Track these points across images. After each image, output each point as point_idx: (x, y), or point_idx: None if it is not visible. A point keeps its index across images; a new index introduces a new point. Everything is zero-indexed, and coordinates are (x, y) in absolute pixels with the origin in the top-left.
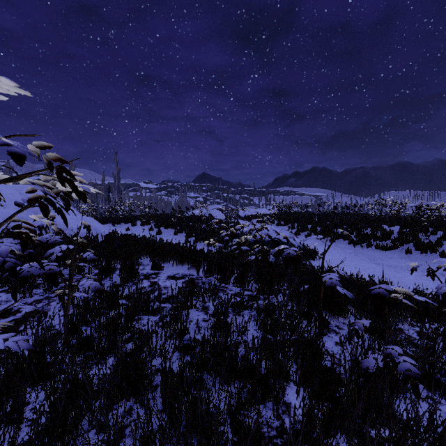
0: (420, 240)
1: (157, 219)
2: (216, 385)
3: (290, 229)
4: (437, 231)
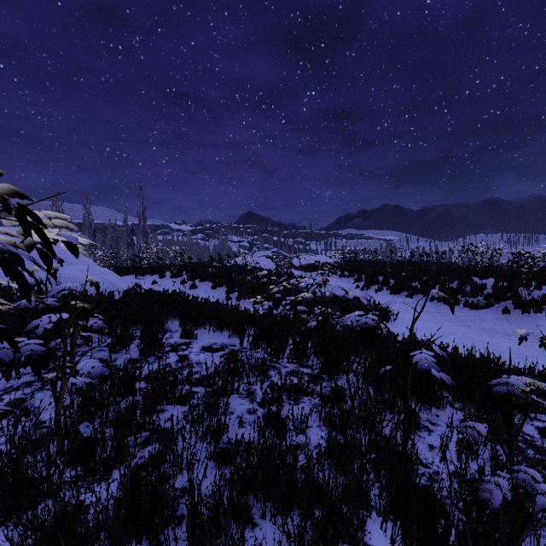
0: (521, 297)
1: (191, 269)
2: (266, 515)
3: (357, 282)
4: (542, 285)
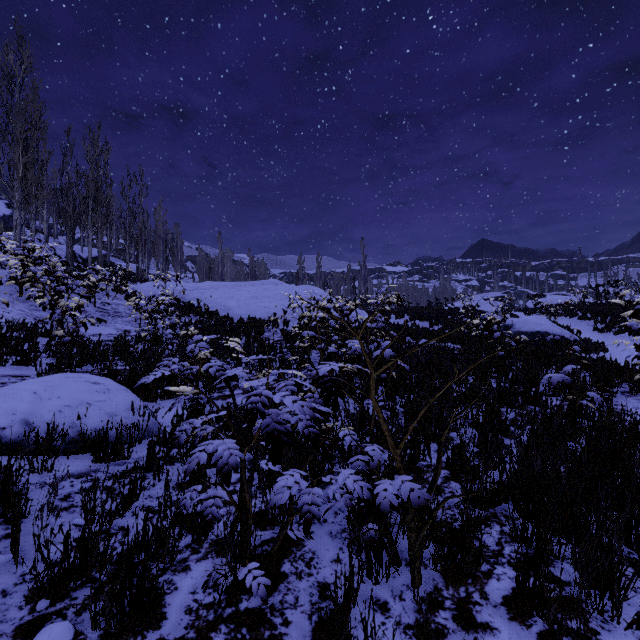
0: None
1: (412, 312)
2: None
3: (598, 324)
4: None
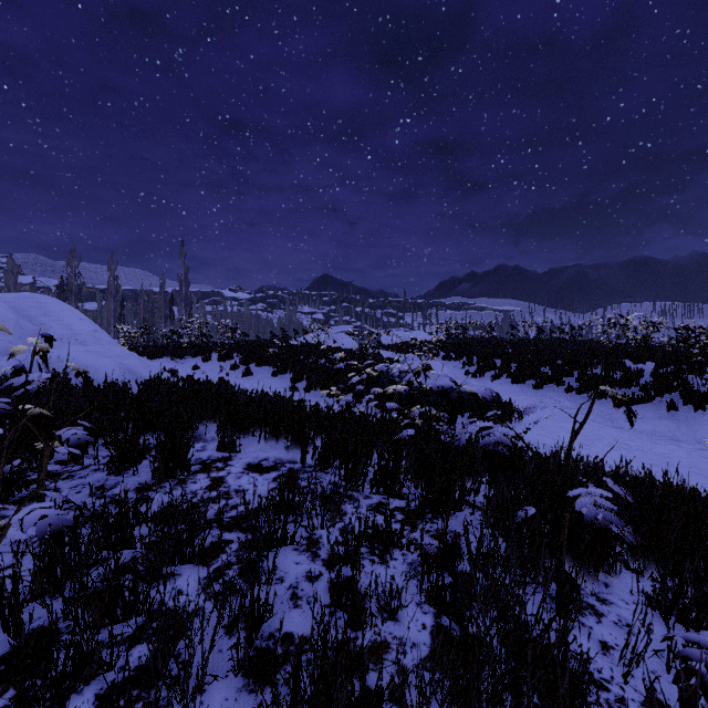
0: (692, 388)
1: (245, 349)
2: None
3: (466, 366)
4: None
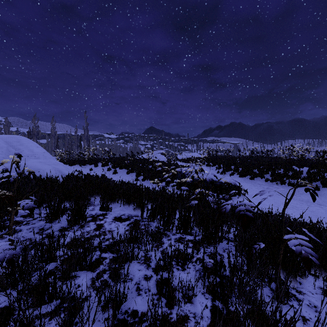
0: (326, 179)
1: (114, 161)
2: None
3: (218, 169)
4: None
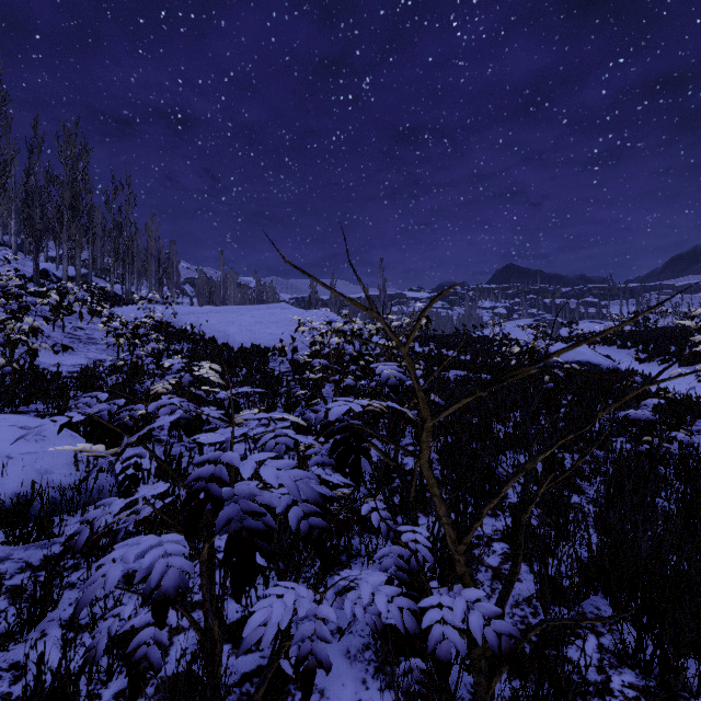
0: None
1: (438, 340)
2: None
3: (640, 354)
4: None
